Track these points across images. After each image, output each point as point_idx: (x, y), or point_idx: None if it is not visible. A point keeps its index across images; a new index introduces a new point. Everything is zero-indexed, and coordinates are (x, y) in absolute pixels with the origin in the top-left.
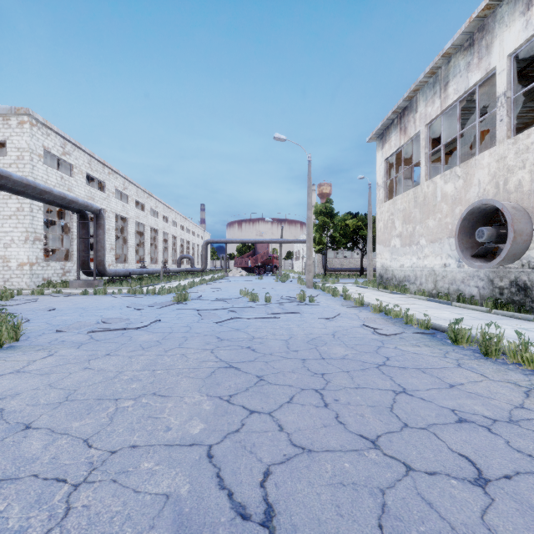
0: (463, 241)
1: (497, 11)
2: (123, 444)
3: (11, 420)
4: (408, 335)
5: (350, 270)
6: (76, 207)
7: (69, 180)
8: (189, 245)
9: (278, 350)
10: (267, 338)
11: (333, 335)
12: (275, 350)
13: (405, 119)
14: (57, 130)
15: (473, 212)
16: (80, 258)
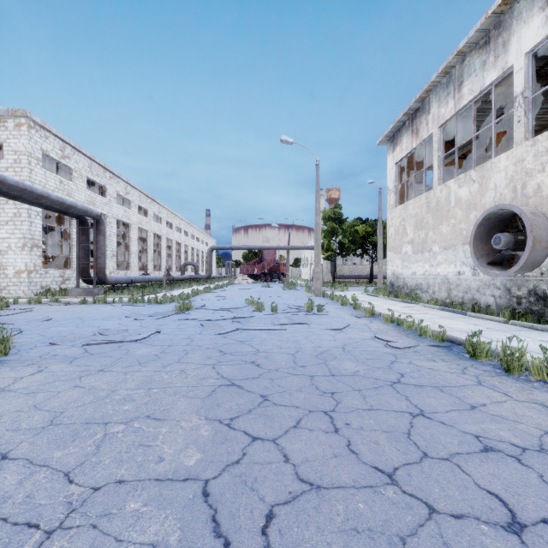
0: (478, 248)
1: (515, 6)
2: (108, 478)
3: None
4: (422, 348)
5: (360, 278)
6: (75, 212)
7: (69, 185)
8: (194, 252)
9: (284, 365)
10: (273, 351)
11: (343, 349)
12: (281, 365)
13: (417, 121)
14: (56, 133)
15: (489, 217)
16: (80, 265)
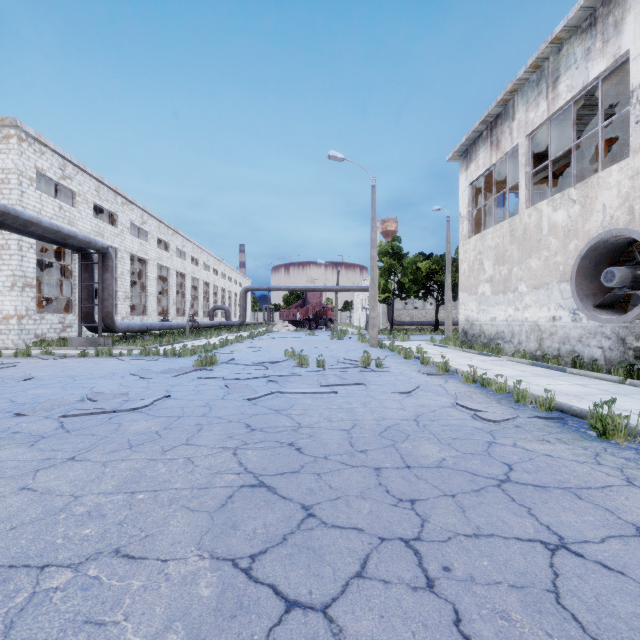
0: (582, 286)
1: None
2: None
3: None
4: (525, 420)
5: (422, 324)
6: (74, 243)
7: (70, 211)
8: (225, 294)
9: (336, 449)
10: (320, 426)
11: (416, 422)
12: (332, 449)
13: (497, 130)
14: (54, 147)
15: (597, 247)
16: (82, 309)
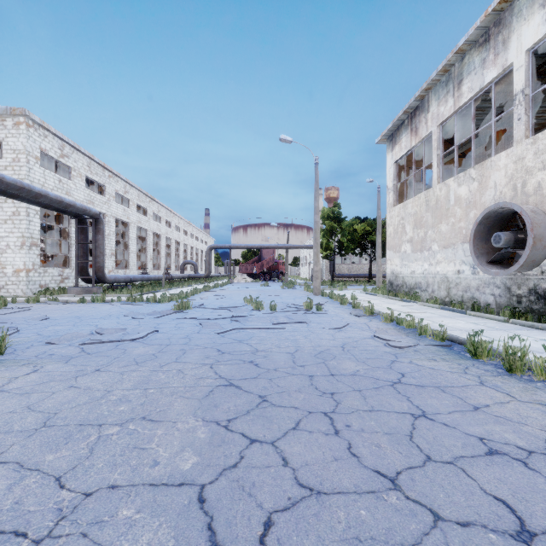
0: (478, 247)
1: (515, 4)
2: (100, 483)
3: None
4: (423, 347)
5: (359, 277)
6: (73, 211)
7: (68, 183)
8: (193, 251)
9: (283, 364)
10: (271, 351)
11: (342, 348)
12: (280, 364)
13: (416, 120)
14: (54, 131)
15: (489, 216)
16: (78, 264)
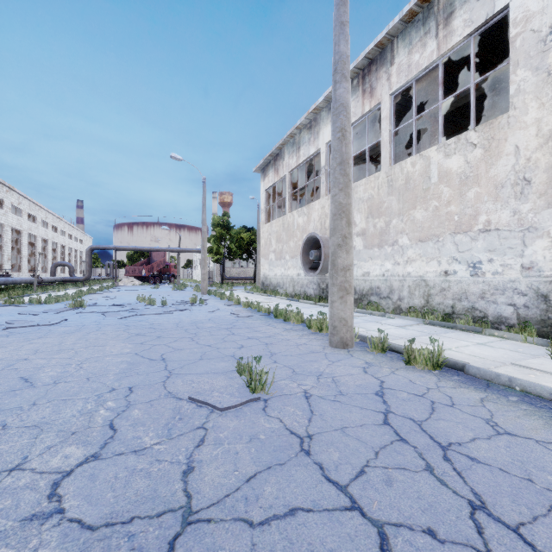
0: (305, 258)
1: (321, 113)
2: (91, 356)
3: (11, 359)
4: (255, 316)
5: (246, 279)
6: None
7: None
8: (65, 250)
9: (171, 327)
10: (163, 323)
11: (209, 319)
12: (169, 327)
13: (277, 163)
14: None
15: (309, 240)
16: None
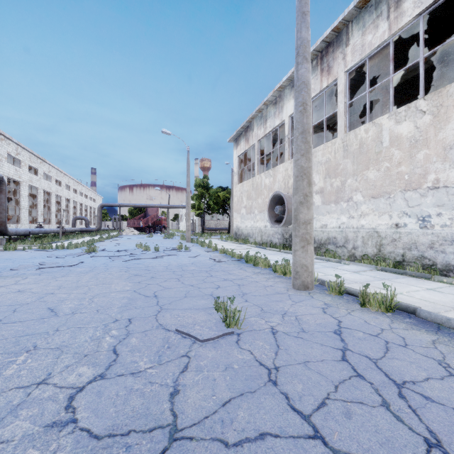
0: (271, 213)
1: (285, 90)
2: (100, 292)
3: (42, 293)
4: (230, 261)
5: (222, 229)
6: None
7: None
8: (82, 207)
9: (161, 269)
10: (156, 266)
11: (192, 263)
12: (160, 269)
13: (248, 134)
14: None
15: (275, 197)
16: None
